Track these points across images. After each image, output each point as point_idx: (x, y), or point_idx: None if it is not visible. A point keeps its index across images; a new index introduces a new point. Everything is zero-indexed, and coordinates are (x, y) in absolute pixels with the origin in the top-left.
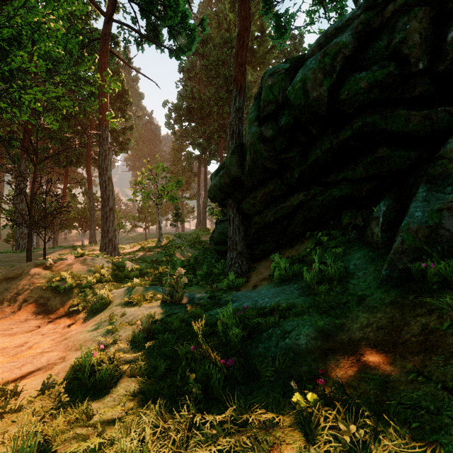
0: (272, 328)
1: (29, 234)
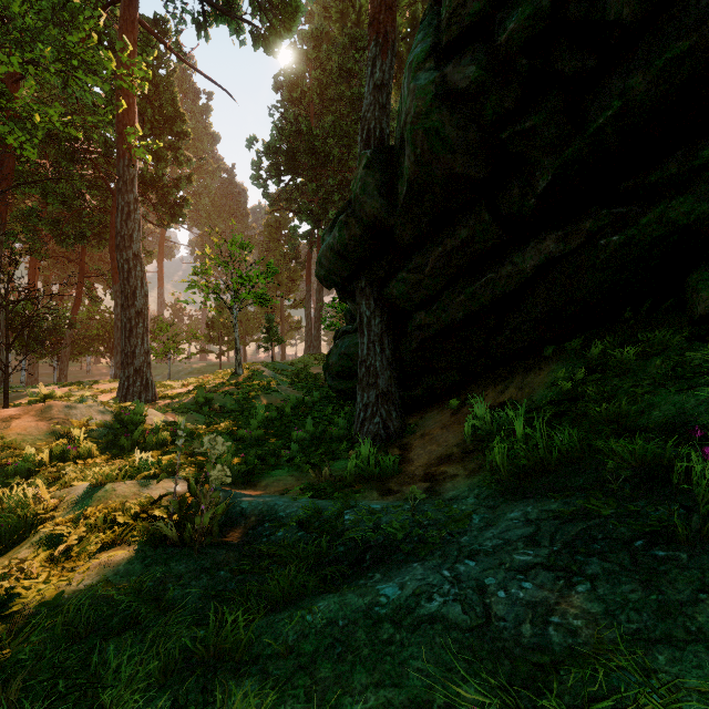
0: None
1: None
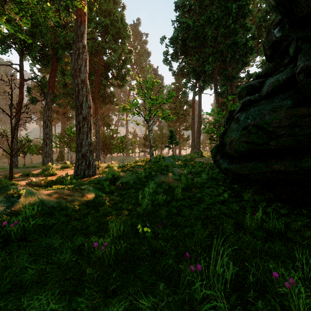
0: None
1: None
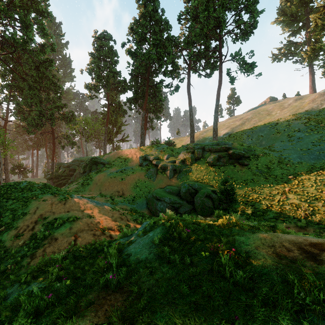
0: None
1: None
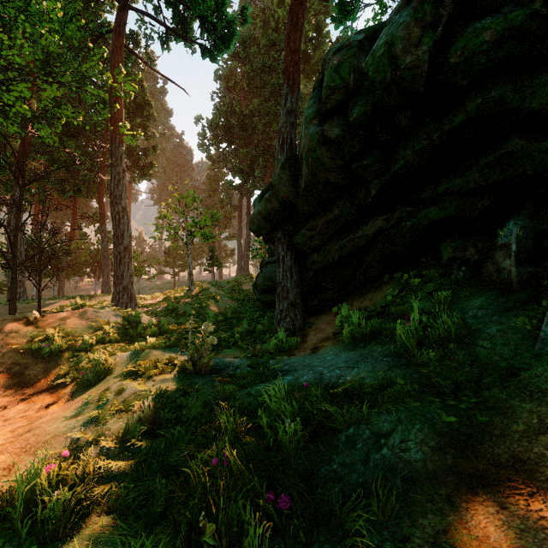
0: (355, 426)
1: (12, 279)
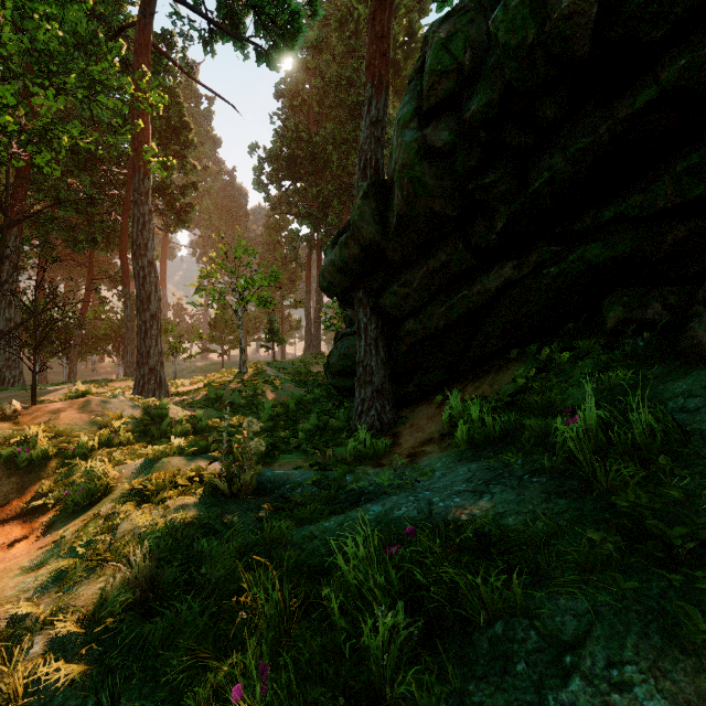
0: (506, 618)
1: None
